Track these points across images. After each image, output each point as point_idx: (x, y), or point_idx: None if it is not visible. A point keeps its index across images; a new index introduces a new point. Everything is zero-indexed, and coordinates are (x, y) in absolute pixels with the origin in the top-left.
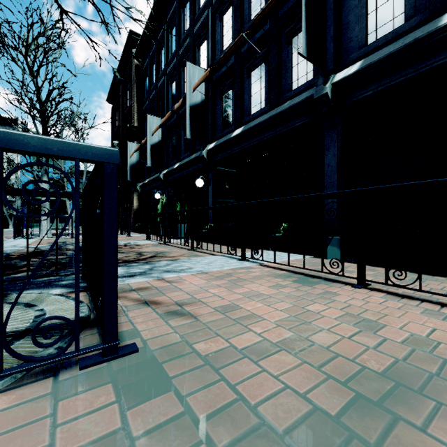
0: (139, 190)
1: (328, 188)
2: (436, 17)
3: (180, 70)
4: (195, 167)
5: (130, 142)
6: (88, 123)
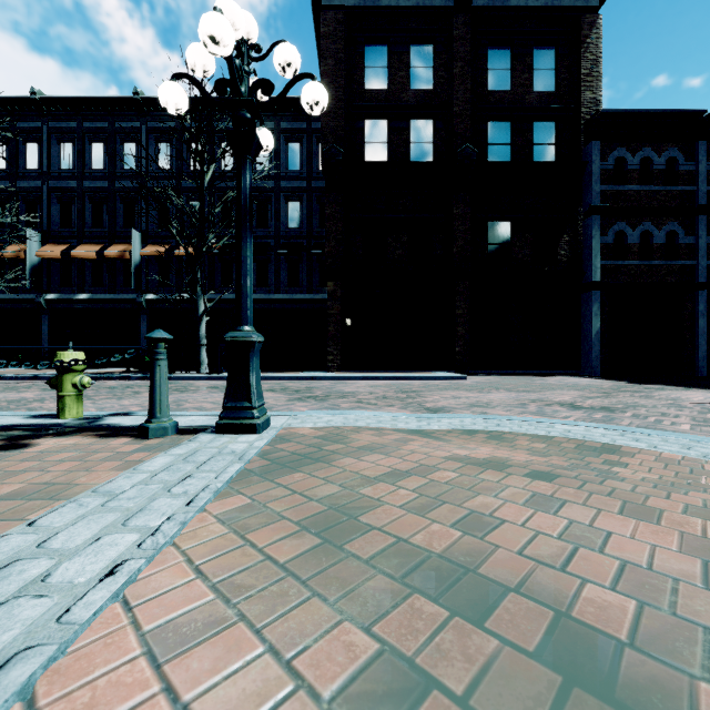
0: None
1: (45, 340)
2: (79, 292)
3: None
4: None
5: None
6: None
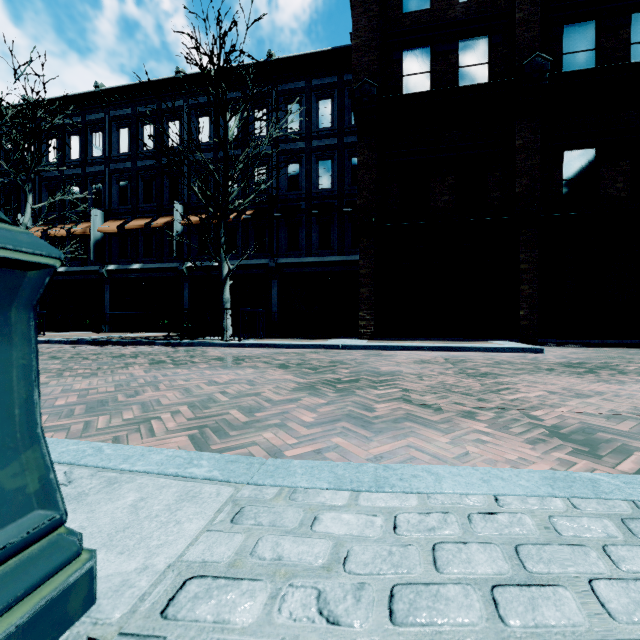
0: None
1: (107, 306)
2: (133, 263)
3: None
4: None
5: None
6: None
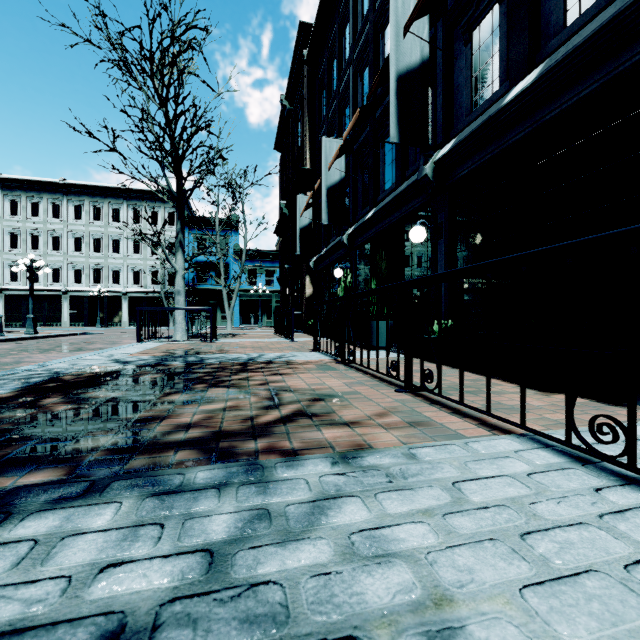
0: (313, 268)
1: None
2: None
3: (377, 39)
4: (407, 209)
5: (301, 195)
6: (248, 180)
